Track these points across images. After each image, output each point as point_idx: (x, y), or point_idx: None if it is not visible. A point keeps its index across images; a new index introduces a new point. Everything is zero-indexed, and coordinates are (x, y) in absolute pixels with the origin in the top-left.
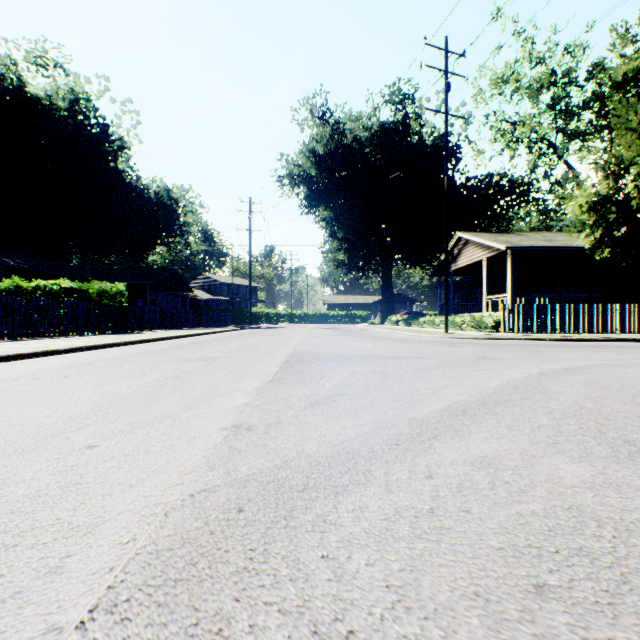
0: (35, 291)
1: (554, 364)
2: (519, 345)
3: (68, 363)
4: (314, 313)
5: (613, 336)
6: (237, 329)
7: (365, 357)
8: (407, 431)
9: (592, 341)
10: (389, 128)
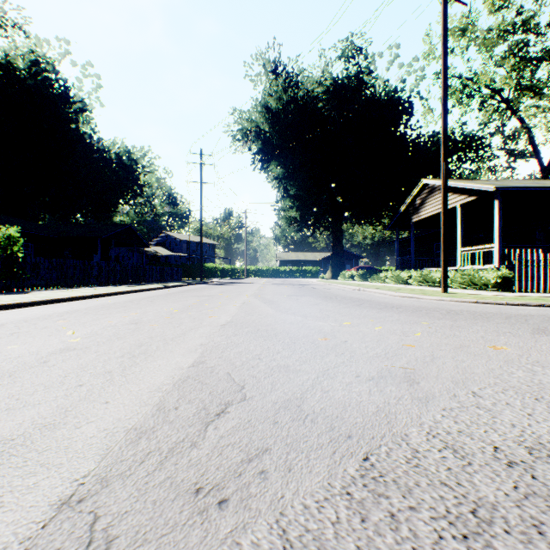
0: None
1: None
2: None
3: None
4: (267, 268)
5: None
6: (178, 285)
7: None
8: None
9: None
10: (342, 81)
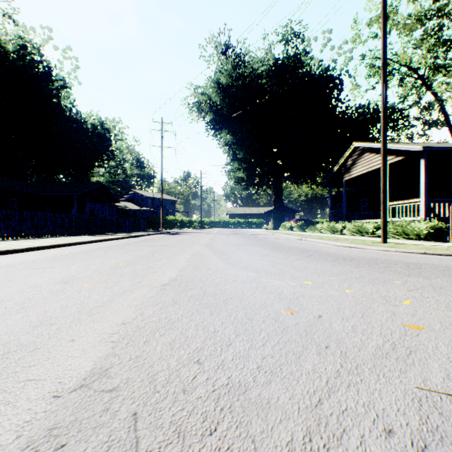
0: None
1: None
2: None
3: None
4: (219, 220)
5: None
6: (140, 235)
7: None
8: None
9: None
10: (283, 61)
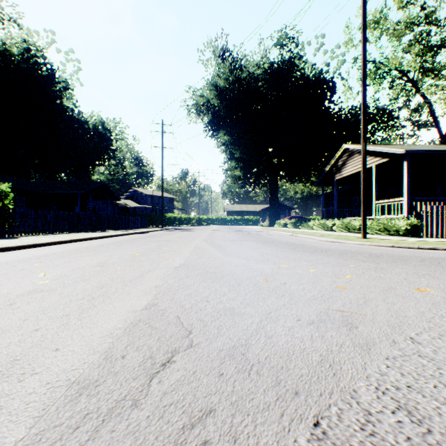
0: None
1: None
2: None
3: None
4: (216, 218)
5: None
6: (143, 231)
7: None
8: None
9: None
10: (278, 64)
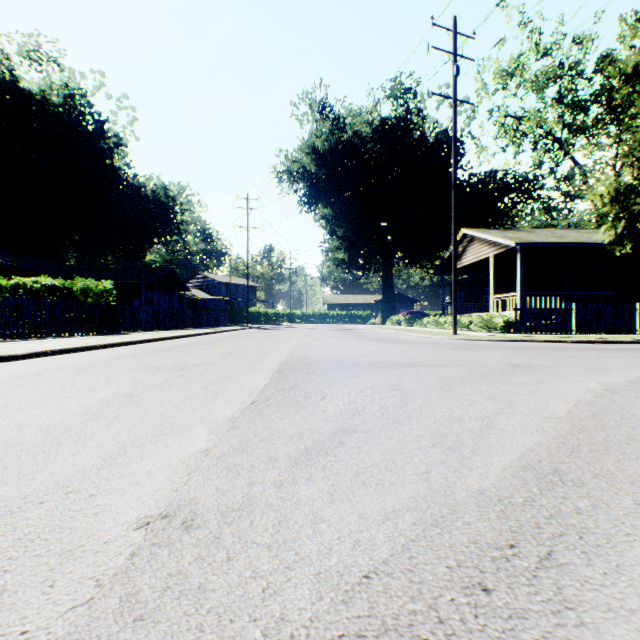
0: (14, 289)
1: (609, 375)
2: (543, 348)
3: (12, 373)
4: (314, 313)
5: (639, 338)
6: (233, 329)
7: (373, 364)
8: (487, 534)
9: (618, 343)
10: (391, 123)
